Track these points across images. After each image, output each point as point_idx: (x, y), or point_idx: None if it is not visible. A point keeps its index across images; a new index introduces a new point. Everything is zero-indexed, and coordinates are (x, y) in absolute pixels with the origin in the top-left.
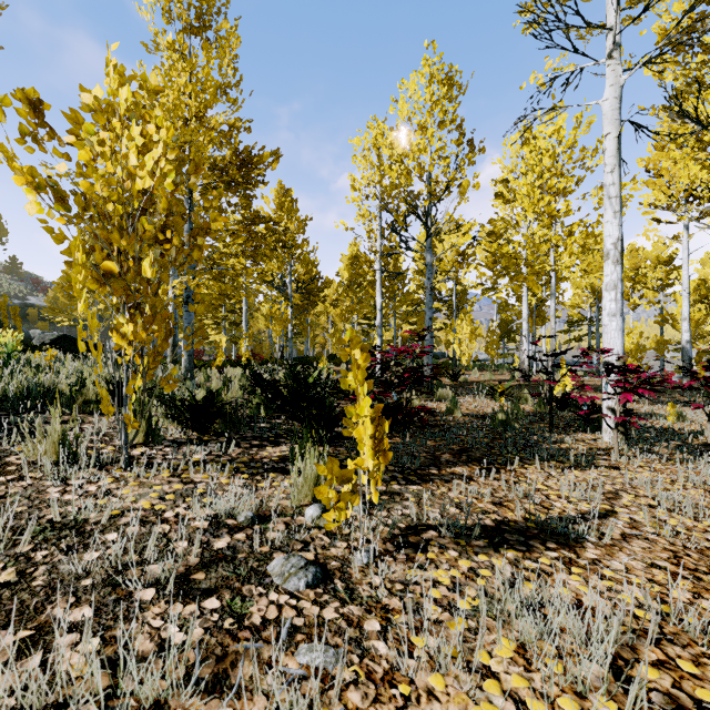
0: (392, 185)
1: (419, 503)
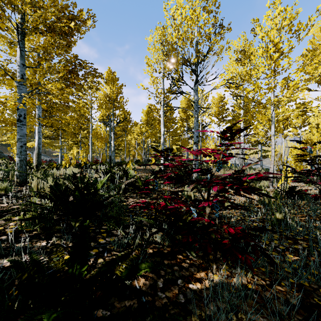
0: (172, 48)
1: None
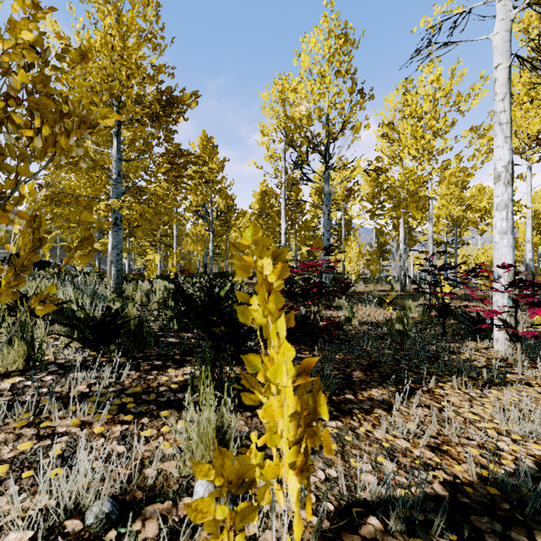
0: (295, 125)
1: (344, 453)
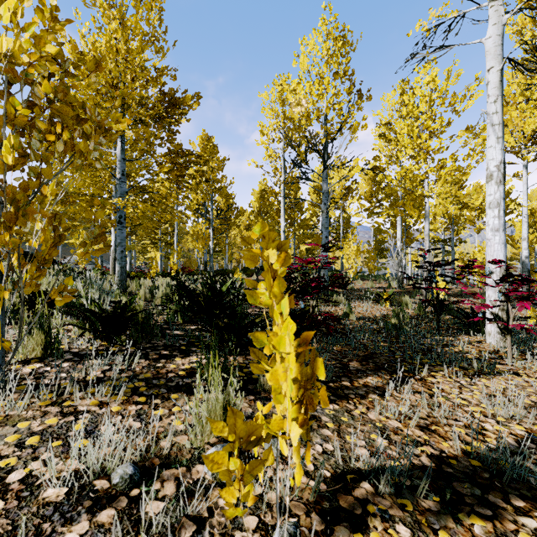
0: (294, 126)
1: (340, 431)
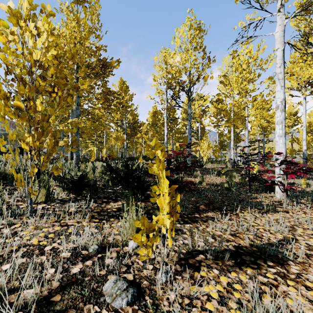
0: (172, 77)
1: (192, 235)
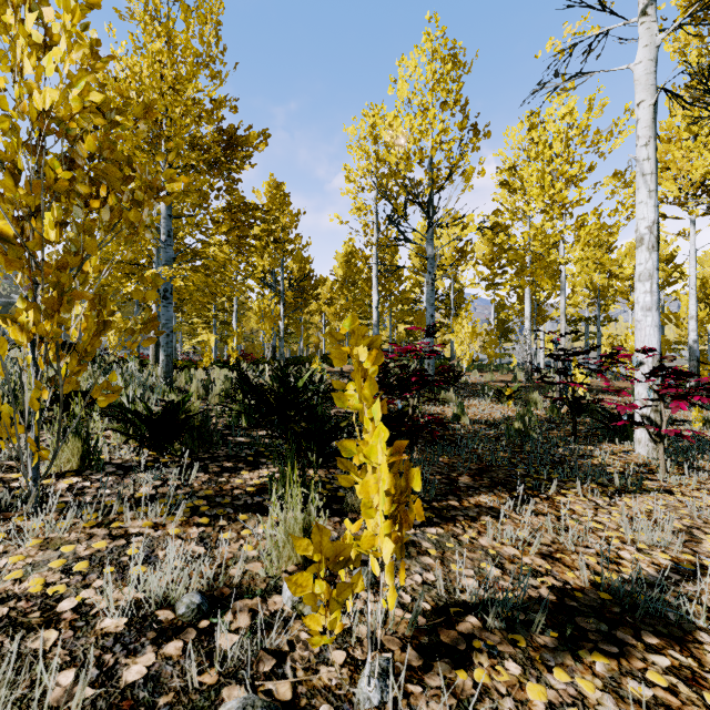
0: (390, 171)
1: (444, 558)
